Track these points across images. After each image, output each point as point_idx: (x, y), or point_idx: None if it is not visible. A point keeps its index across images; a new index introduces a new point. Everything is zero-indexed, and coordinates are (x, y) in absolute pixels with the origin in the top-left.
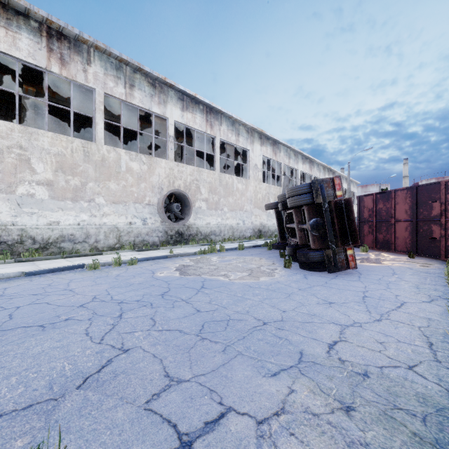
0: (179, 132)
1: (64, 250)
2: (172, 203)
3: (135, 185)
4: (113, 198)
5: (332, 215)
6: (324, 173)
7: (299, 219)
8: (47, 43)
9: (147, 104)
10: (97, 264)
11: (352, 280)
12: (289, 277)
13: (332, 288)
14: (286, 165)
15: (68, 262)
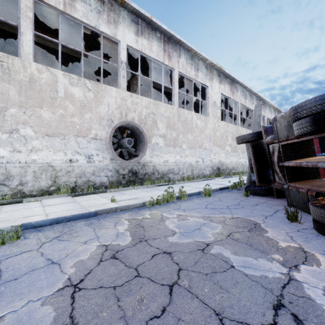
0: None
1: None
2: (124, 137)
3: (77, 115)
4: (46, 130)
5: None
6: (274, 115)
7: None
8: None
9: (93, 21)
10: None
11: None
12: None
13: None
14: (242, 105)
15: None
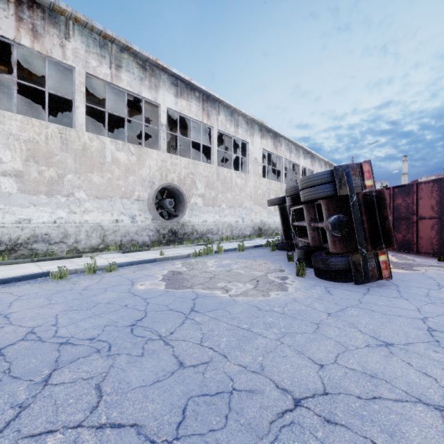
0: (175, 124)
1: (36, 252)
2: (164, 198)
3: (122, 178)
4: (96, 193)
5: (360, 210)
6: (325, 169)
7: (311, 216)
8: (15, 10)
9: (136, 88)
10: (64, 272)
11: (393, 296)
12: (307, 291)
13: (373, 312)
14: (287, 159)
15: (36, 267)
